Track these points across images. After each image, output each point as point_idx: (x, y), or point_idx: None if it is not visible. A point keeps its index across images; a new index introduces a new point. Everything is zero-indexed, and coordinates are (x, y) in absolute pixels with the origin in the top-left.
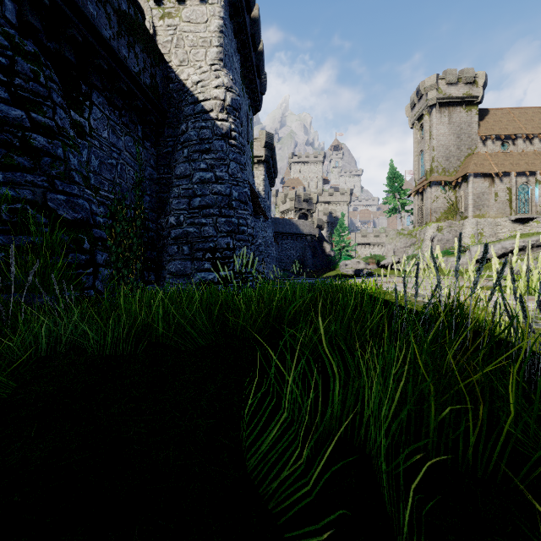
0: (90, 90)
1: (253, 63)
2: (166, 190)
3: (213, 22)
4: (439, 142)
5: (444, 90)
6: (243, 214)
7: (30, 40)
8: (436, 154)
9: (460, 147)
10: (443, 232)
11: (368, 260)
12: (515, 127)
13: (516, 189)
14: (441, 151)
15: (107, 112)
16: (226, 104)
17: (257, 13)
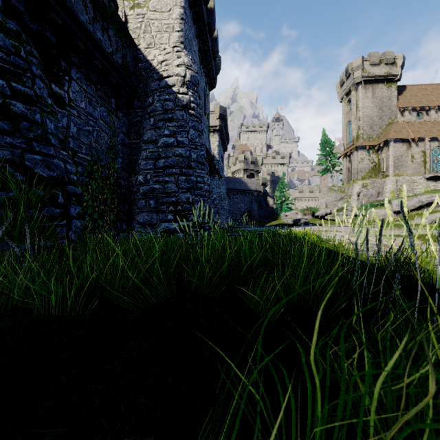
0: (69, 67)
1: (209, 47)
2: (136, 153)
3: (175, 11)
4: (364, 113)
5: (368, 69)
6: (201, 173)
7: (15, 22)
8: (362, 123)
9: (382, 117)
10: (367, 188)
11: (304, 212)
12: (428, 100)
13: (429, 152)
14: (366, 121)
15: (85, 86)
16: (186, 80)
17: (212, 5)
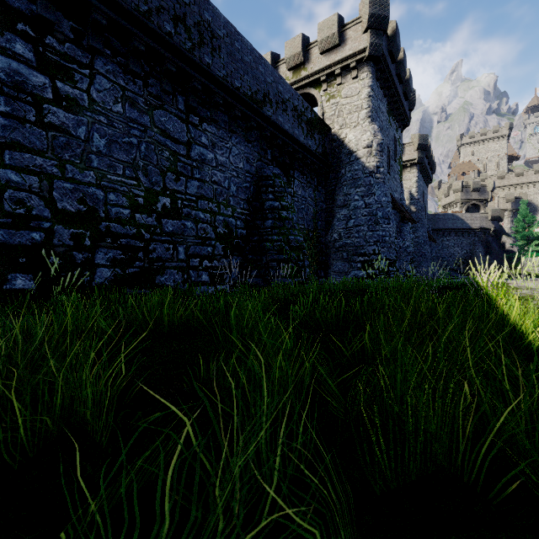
0: (293, 172)
1: (399, 95)
2: (331, 215)
3: (363, 92)
4: None
5: None
6: (386, 227)
7: (274, 163)
8: None
9: None
10: None
11: None
12: None
13: None
14: None
15: (300, 179)
16: (373, 149)
17: (402, 55)
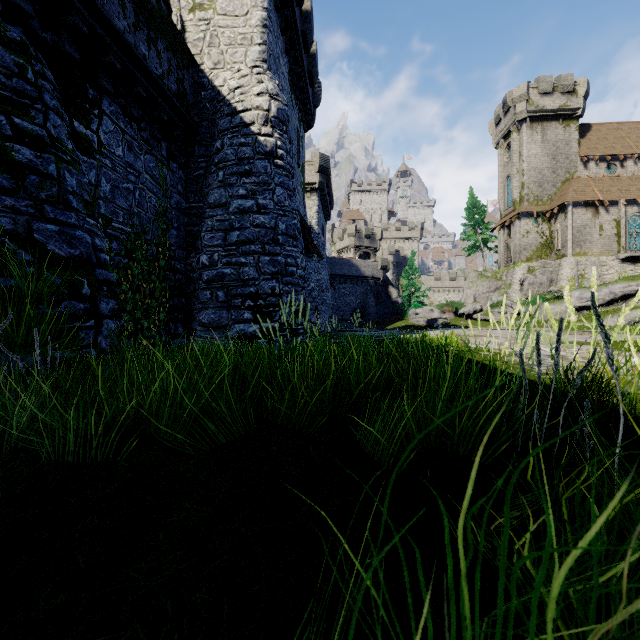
0: (99, 96)
1: (304, 68)
2: (198, 222)
3: (255, 14)
4: (531, 164)
5: (536, 101)
6: (292, 251)
7: (19, 29)
8: (527, 179)
9: (556, 170)
10: (535, 274)
11: (443, 308)
12: (623, 145)
13: (625, 221)
14: (533, 176)
15: (122, 123)
16: (271, 115)
17: (309, 6)
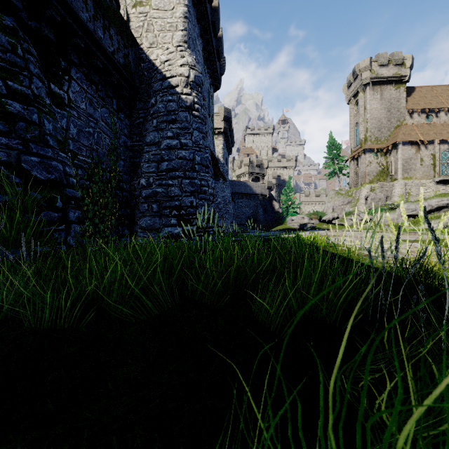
0: (68, 66)
1: (213, 47)
2: (138, 156)
3: (178, 9)
4: (372, 115)
5: (376, 70)
6: (205, 176)
7: (12, 18)
8: (370, 125)
9: (390, 119)
10: (375, 192)
11: (311, 216)
12: (438, 102)
13: (439, 155)
14: (374, 123)
15: (85, 86)
16: (190, 80)
17: (217, 4)
